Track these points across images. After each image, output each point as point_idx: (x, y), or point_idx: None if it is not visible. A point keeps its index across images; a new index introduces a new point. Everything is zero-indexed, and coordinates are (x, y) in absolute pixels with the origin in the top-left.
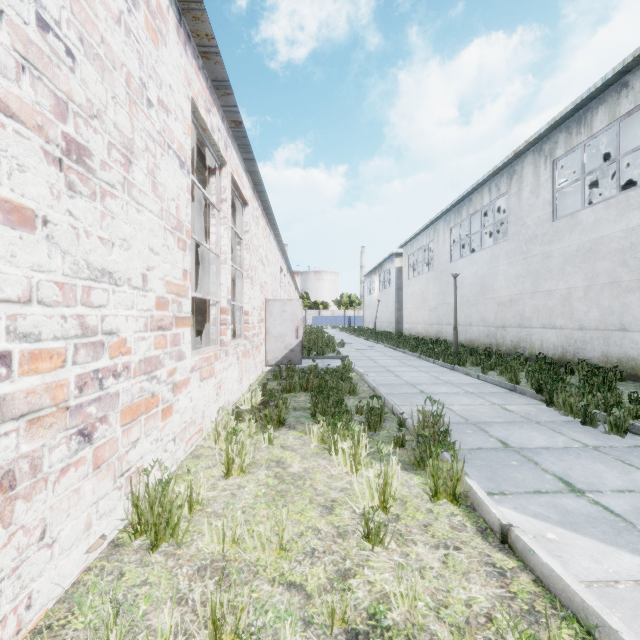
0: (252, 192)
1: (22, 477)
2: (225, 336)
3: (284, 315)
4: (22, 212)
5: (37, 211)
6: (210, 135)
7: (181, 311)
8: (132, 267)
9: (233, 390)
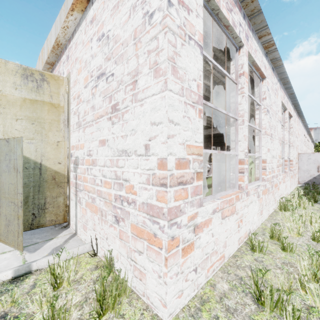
0: (293, 110)
1: (269, 190)
2: (286, 169)
3: (309, 160)
4: (269, 149)
5: (269, 148)
6: (283, 105)
7: (280, 162)
8: (275, 154)
9: (288, 189)
